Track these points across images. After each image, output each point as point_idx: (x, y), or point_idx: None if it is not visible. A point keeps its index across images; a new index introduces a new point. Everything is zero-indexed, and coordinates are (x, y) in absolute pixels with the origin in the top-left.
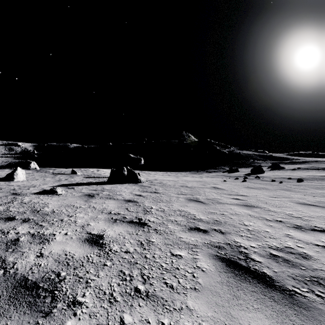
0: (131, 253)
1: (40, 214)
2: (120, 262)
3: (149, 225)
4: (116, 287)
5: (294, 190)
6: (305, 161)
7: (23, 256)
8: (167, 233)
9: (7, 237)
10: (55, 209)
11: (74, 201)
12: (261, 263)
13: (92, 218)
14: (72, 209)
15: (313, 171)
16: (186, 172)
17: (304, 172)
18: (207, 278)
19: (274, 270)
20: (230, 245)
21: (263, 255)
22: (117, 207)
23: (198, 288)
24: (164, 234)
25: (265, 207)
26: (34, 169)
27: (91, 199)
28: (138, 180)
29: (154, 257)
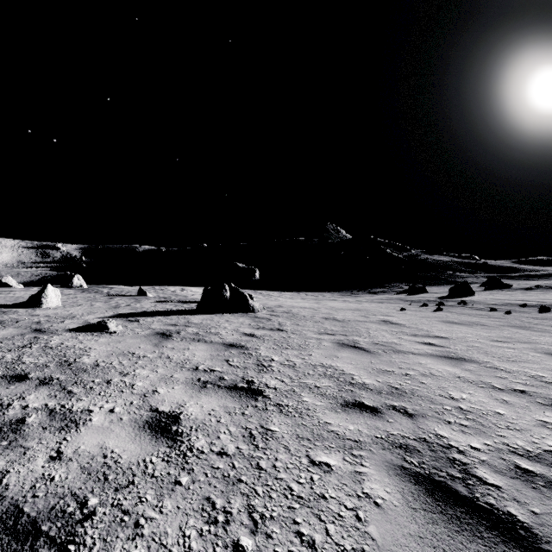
0: (231, 456)
1: (73, 368)
2: (206, 478)
3: (267, 394)
4: (194, 540)
5: (537, 327)
6: (549, 274)
7: (25, 457)
8: (302, 414)
9: (6, 415)
10: (100, 360)
11: (136, 346)
12: (500, 489)
13: (162, 379)
14: (130, 361)
15: None
16: (333, 294)
17: (549, 295)
18: (388, 523)
19: (534, 510)
20: (429, 444)
21: (502, 469)
22: (210, 358)
23: (371, 551)
24: (295, 416)
25: (487, 362)
26: (78, 288)
27: (165, 341)
28: (250, 306)
29: (275, 468)
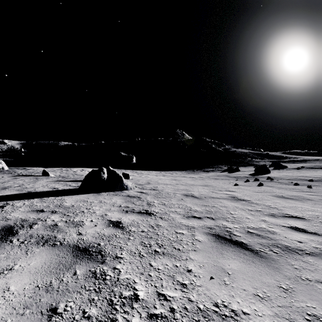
0: None
1: None
2: None
3: None
4: None
5: None
6: (305, 160)
7: None
8: None
9: None
10: None
11: None
12: None
13: None
14: None
15: (321, 170)
16: (182, 172)
17: (314, 172)
18: None
19: None
20: None
21: None
22: (22, 307)
23: None
24: None
25: None
26: None
27: None
28: (124, 185)
29: None
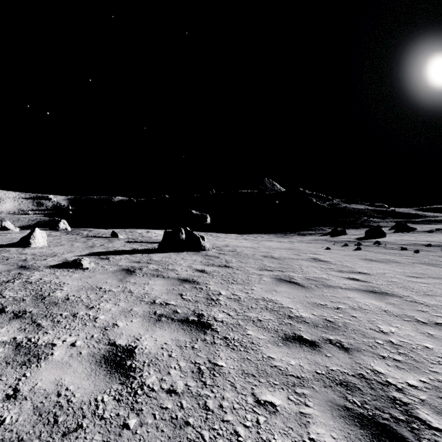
0: (179, 394)
1: (45, 302)
2: (154, 420)
3: (215, 328)
4: None
5: None
6: None
7: None
8: (246, 348)
9: None
10: (71, 294)
11: (104, 281)
12: None
13: (123, 312)
14: (97, 295)
15: None
16: (269, 235)
17: None
18: None
19: None
20: (368, 380)
21: None
22: (166, 292)
23: None
24: (240, 350)
25: (407, 296)
26: (64, 231)
27: (129, 277)
28: (202, 246)
29: (221, 408)
